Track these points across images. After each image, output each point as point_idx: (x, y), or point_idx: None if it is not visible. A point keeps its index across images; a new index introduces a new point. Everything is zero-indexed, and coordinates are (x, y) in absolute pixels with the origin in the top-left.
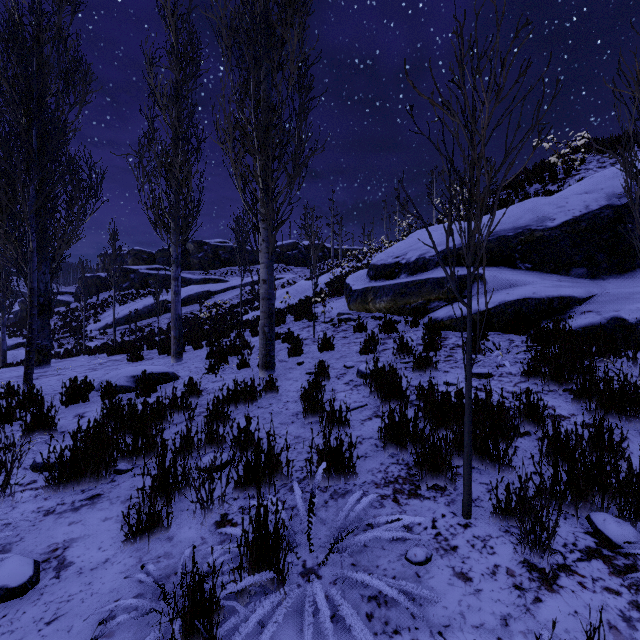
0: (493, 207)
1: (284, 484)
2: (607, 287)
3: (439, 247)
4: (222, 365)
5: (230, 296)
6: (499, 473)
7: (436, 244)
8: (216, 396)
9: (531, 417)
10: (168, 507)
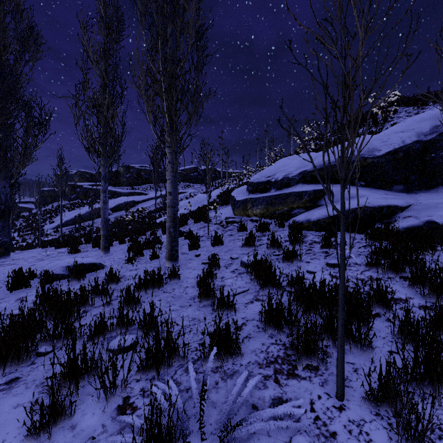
0: (334, 143)
1: (181, 365)
2: (419, 199)
3: (298, 170)
4: (139, 256)
5: (149, 205)
6: (361, 352)
7: (296, 167)
8: (131, 282)
9: (380, 301)
10: (76, 392)
